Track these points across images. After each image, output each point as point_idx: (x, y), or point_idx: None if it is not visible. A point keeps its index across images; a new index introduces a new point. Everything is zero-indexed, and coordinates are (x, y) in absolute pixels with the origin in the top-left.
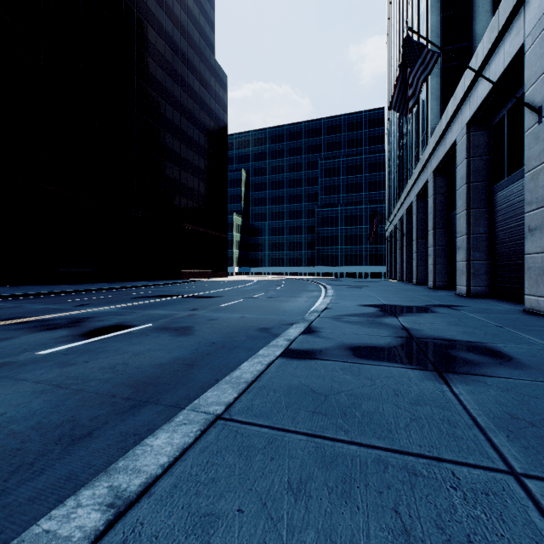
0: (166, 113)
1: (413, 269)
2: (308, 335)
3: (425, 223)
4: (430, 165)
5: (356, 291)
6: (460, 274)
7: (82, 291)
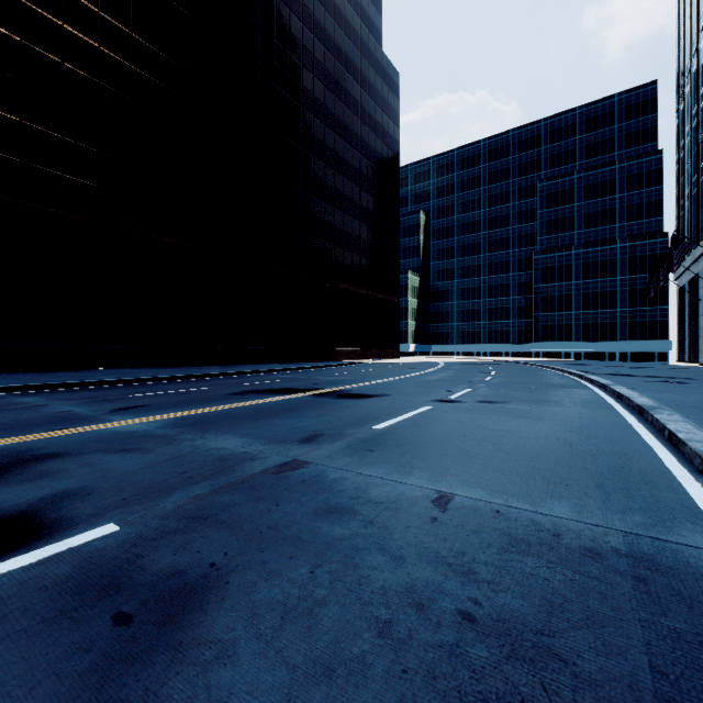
0: (315, 132)
1: None
2: None
3: None
4: None
5: (699, 394)
6: None
7: (184, 378)
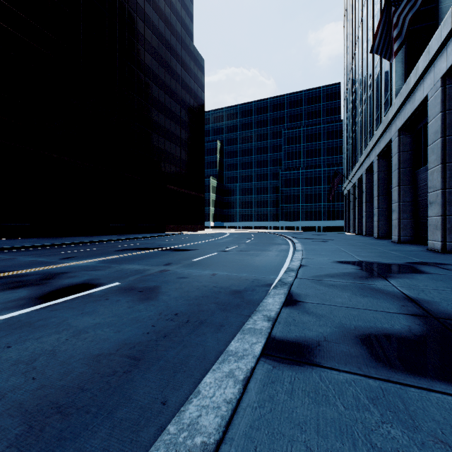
0: (152, 92)
1: (374, 224)
2: (292, 308)
3: (386, 180)
4: (394, 124)
5: (323, 245)
6: (433, 230)
7: (77, 244)
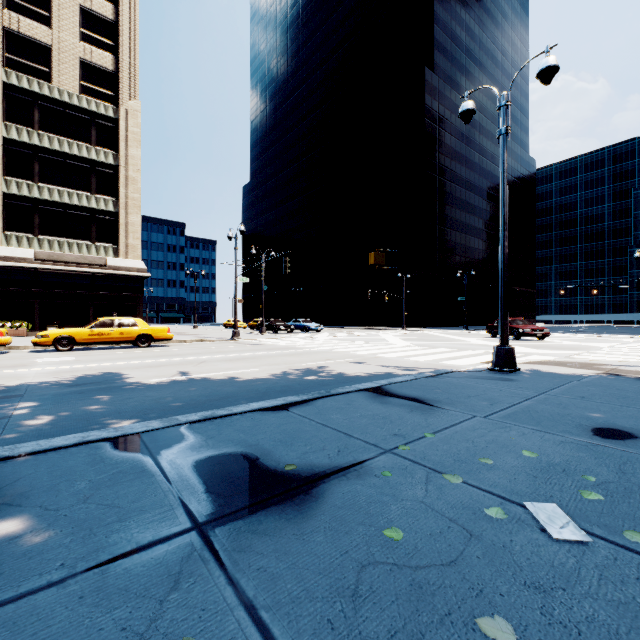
0: None
1: None
2: None
3: None
4: None
5: None
6: None
7: None
